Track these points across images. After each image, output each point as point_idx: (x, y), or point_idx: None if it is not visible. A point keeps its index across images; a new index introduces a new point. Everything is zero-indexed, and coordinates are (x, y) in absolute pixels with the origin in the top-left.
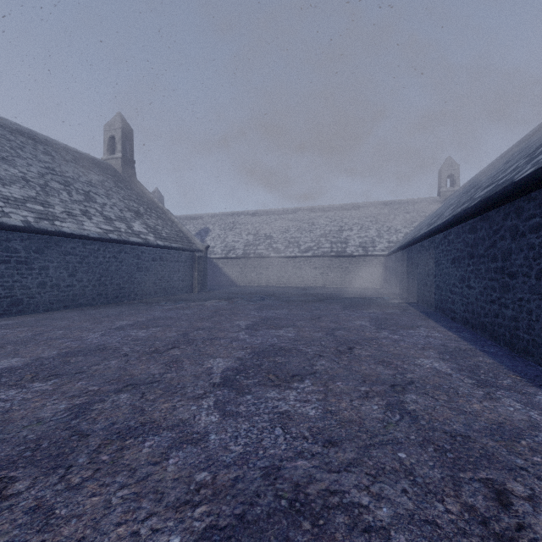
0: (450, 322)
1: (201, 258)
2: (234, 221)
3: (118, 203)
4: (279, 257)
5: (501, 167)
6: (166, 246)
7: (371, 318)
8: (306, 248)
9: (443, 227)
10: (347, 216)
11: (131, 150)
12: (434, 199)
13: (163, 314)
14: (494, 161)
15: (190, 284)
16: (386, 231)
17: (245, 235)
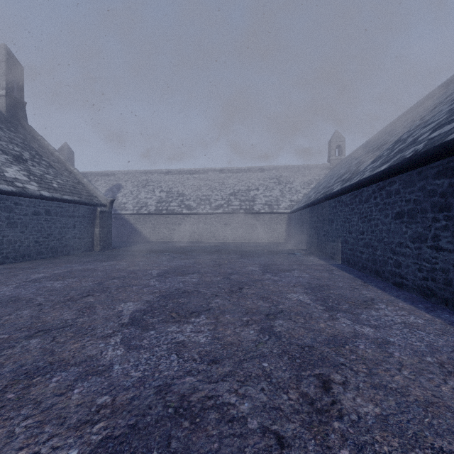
0: (397, 289)
1: (105, 213)
2: (147, 179)
3: None
4: (191, 214)
5: (414, 123)
6: (54, 198)
7: (303, 285)
8: (217, 205)
9: (384, 175)
10: (254, 177)
11: (20, 89)
12: (326, 165)
13: (11, 292)
14: (380, 131)
15: (90, 242)
16: (288, 191)
17: (158, 192)
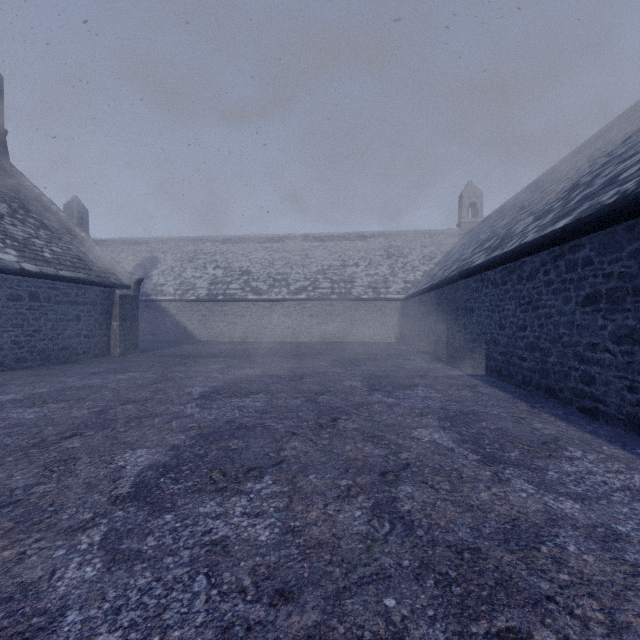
0: (589, 419)
1: (128, 299)
2: (196, 249)
3: None
4: (261, 301)
5: (596, 162)
6: (45, 274)
7: (436, 413)
8: (297, 288)
9: (564, 235)
10: (351, 248)
11: None
12: (455, 231)
13: None
14: (535, 180)
15: (104, 343)
16: (401, 268)
17: (211, 268)
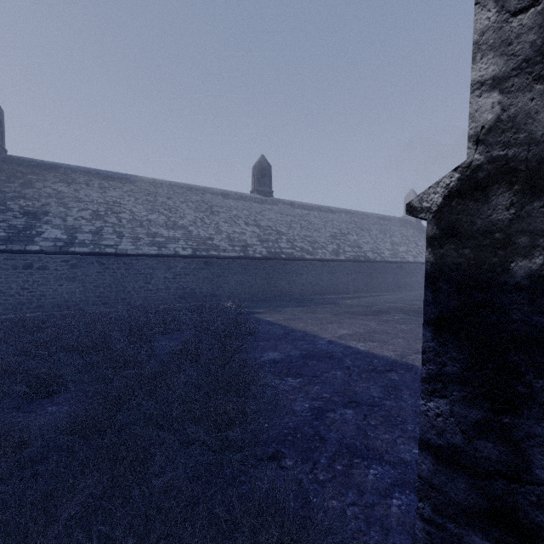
0: None
1: None
2: None
3: (424, 243)
4: None
5: None
6: None
7: None
8: None
9: None
10: None
11: None
12: None
13: None
14: None
15: None
16: None
17: None
